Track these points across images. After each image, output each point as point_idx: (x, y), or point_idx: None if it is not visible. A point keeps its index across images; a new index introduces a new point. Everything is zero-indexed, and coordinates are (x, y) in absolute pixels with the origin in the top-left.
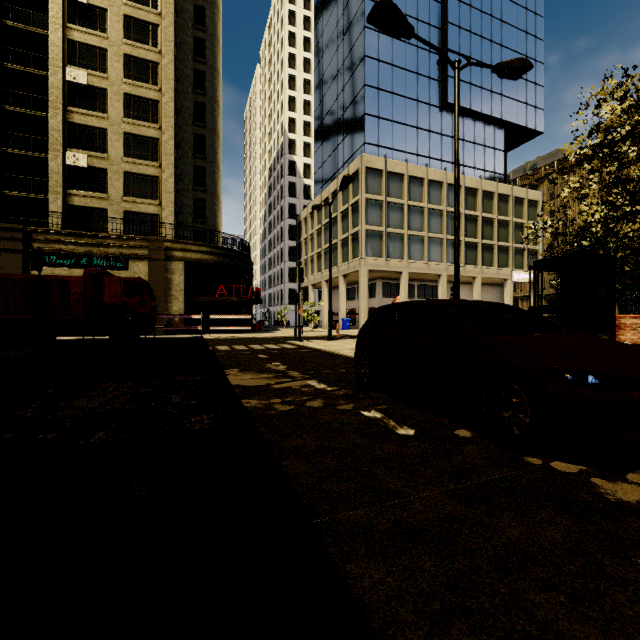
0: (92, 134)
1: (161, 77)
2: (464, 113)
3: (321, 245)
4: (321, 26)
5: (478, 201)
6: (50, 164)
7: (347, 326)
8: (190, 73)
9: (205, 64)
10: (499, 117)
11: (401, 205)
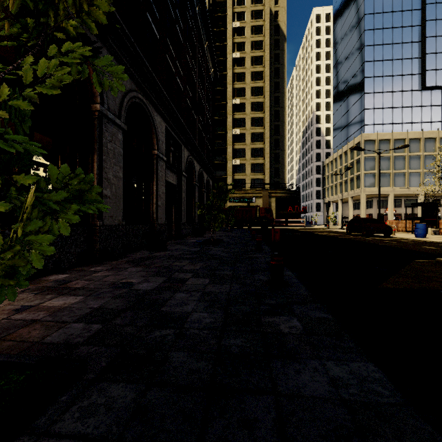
0: (240, 151)
1: (264, 122)
2: (441, 88)
3: (337, 180)
4: (337, 55)
5: None
6: (228, 165)
7: None
8: (272, 113)
9: (279, 107)
10: None
11: (388, 156)
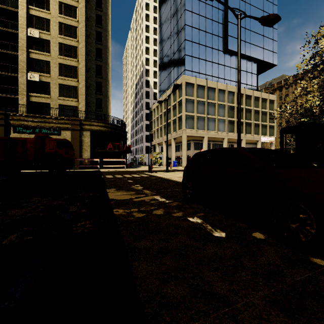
0: (42, 64)
1: (78, 34)
2: (236, 54)
3: (162, 123)
4: (162, 10)
5: (243, 100)
6: (19, 79)
7: (176, 165)
8: (94, 33)
9: (102, 28)
10: (254, 57)
11: (204, 102)
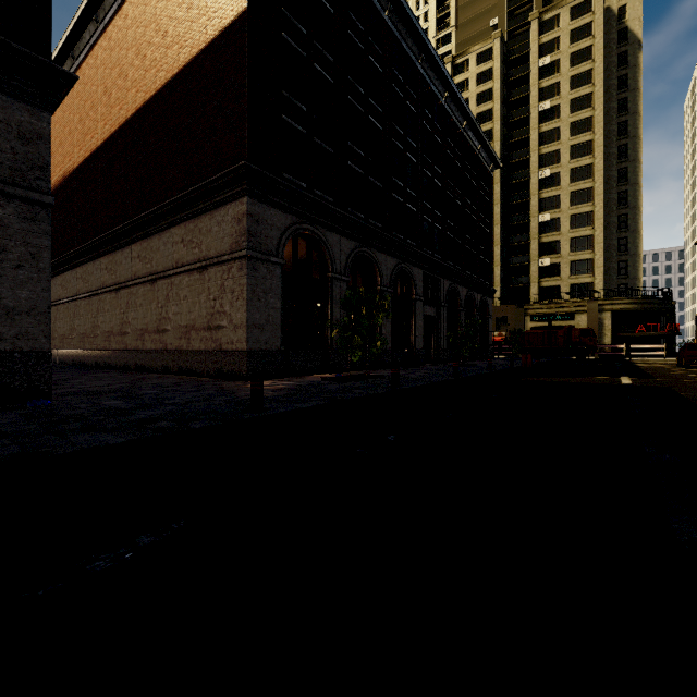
0: (551, 245)
1: (593, 195)
2: None
3: None
4: None
5: None
6: (531, 268)
7: None
8: (614, 174)
9: (627, 161)
10: None
11: None
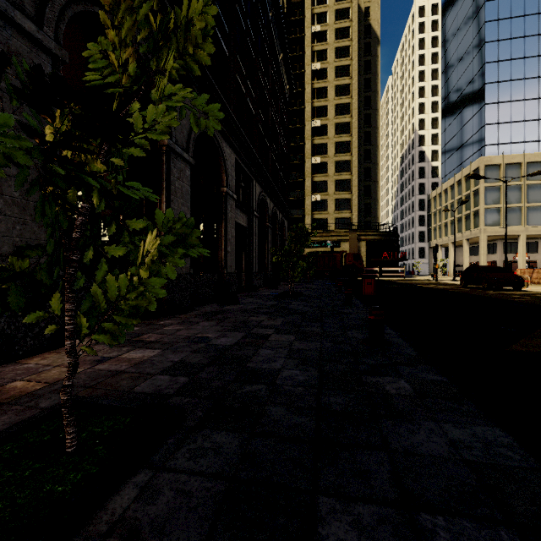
0: (321, 184)
1: (351, 148)
2: None
3: (448, 217)
4: (447, 56)
5: None
6: (306, 202)
7: None
8: (362, 135)
9: (370, 127)
10: None
11: (518, 185)
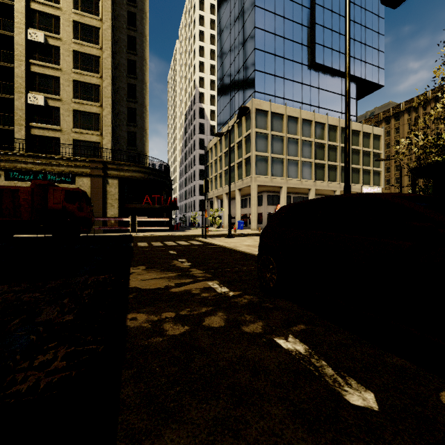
0: (48, 81)
1: (102, 39)
2: (327, 71)
3: (222, 167)
4: (222, 8)
5: (337, 135)
6: (15, 103)
7: (241, 226)
8: (125, 38)
9: (136, 31)
10: (352, 74)
11: (281, 137)
